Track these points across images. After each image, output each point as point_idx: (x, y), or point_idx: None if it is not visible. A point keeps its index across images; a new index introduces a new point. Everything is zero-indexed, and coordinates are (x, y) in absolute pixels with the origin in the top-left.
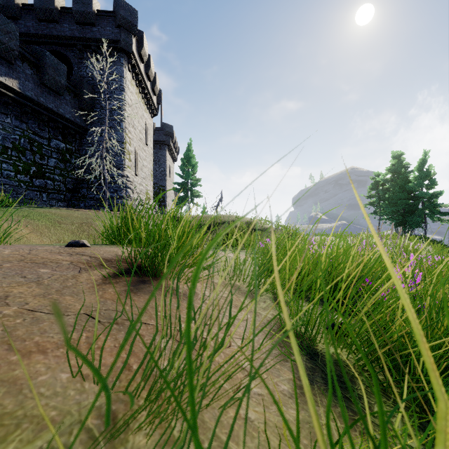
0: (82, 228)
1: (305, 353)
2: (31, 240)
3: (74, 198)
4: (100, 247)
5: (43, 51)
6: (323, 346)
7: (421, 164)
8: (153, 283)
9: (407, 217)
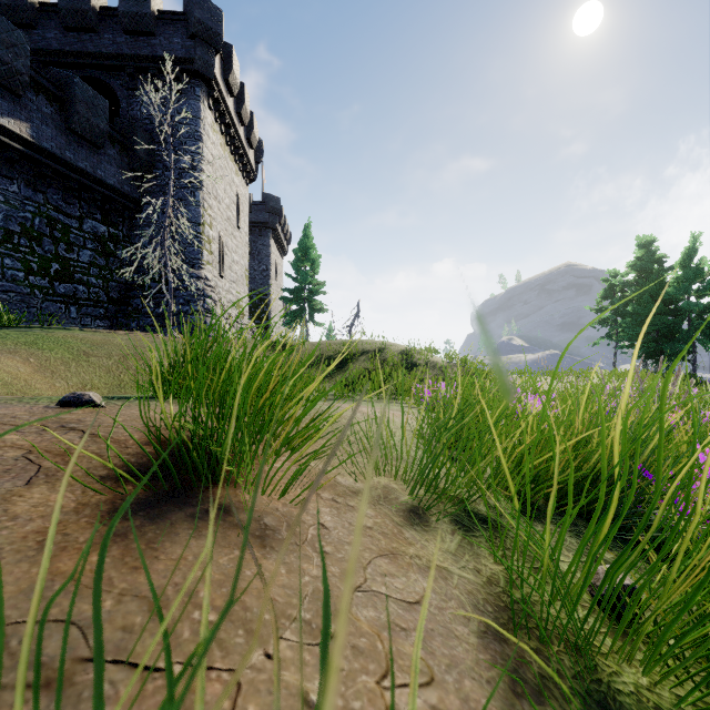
0: (125, 363)
1: (580, 709)
2: (32, 386)
3: (122, 313)
4: (126, 406)
5: (70, 76)
6: (606, 664)
7: (687, 256)
8: (205, 502)
9: (663, 344)
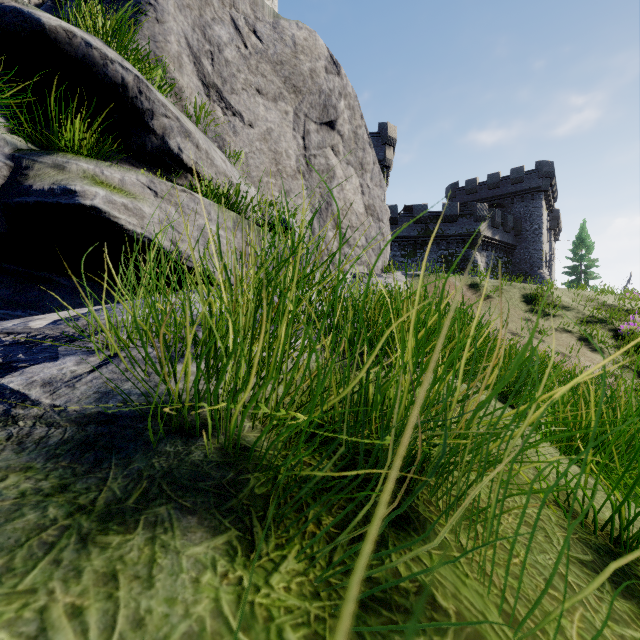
0: None
1: None
2: None
3: None
4: None
5: (505, 215)
6: None
7: None
8: None
9: None
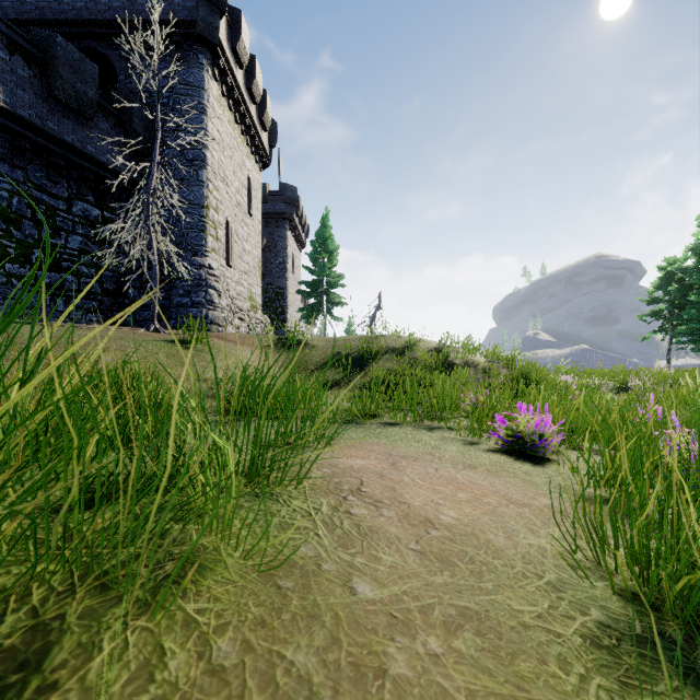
0: None
1: None
2: None
3: (117, 306)
4: None
5: (52, 36)
6: None
7: None
8: None
9: None
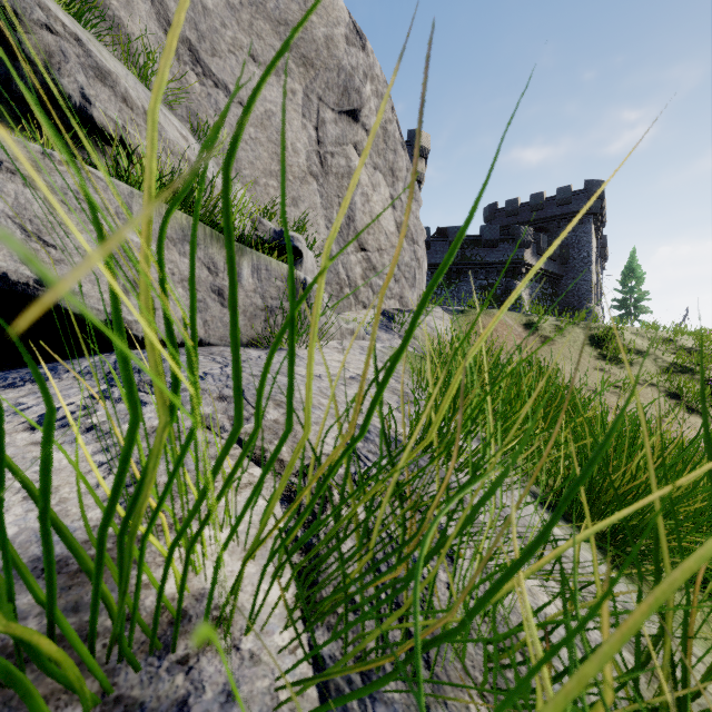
0: None
1: None
2: None
3: None
4: None
5: (551, 240)
6: None
7: None
8: None
9: None
